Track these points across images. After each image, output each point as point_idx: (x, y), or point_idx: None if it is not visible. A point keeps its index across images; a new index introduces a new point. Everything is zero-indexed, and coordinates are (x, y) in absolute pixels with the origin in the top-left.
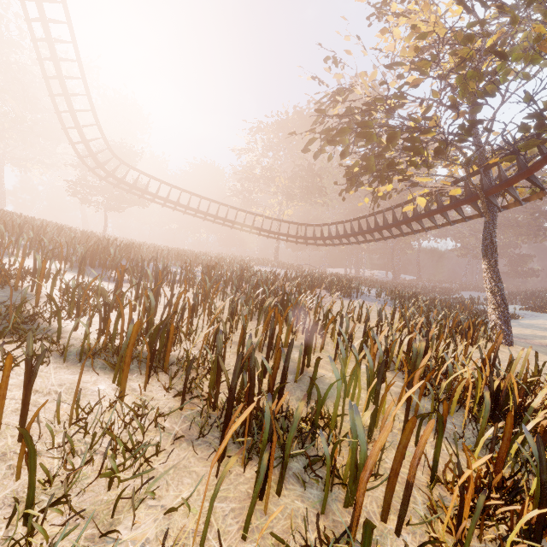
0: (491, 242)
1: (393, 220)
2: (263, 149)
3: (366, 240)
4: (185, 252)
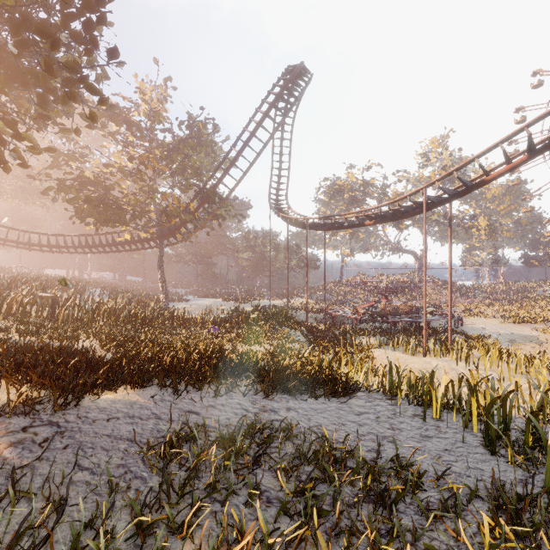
0: (161, 261)
1: (113, 241)
2: None
3: (92, 252)
4: None
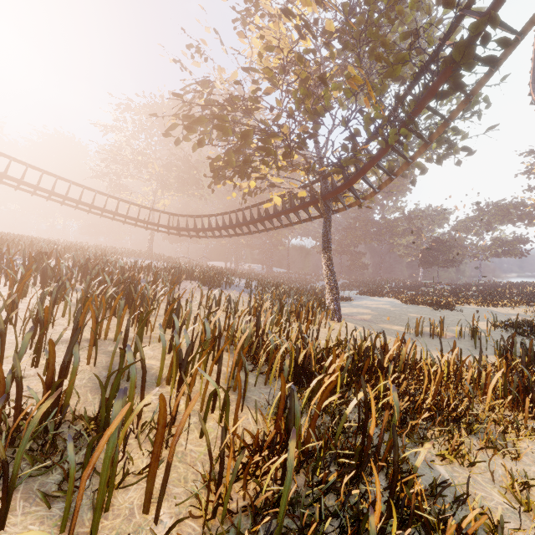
0: (328, 238)
1: (258, 215)
2: (135, 130)
3: (236, 234)
4: (21, 238)
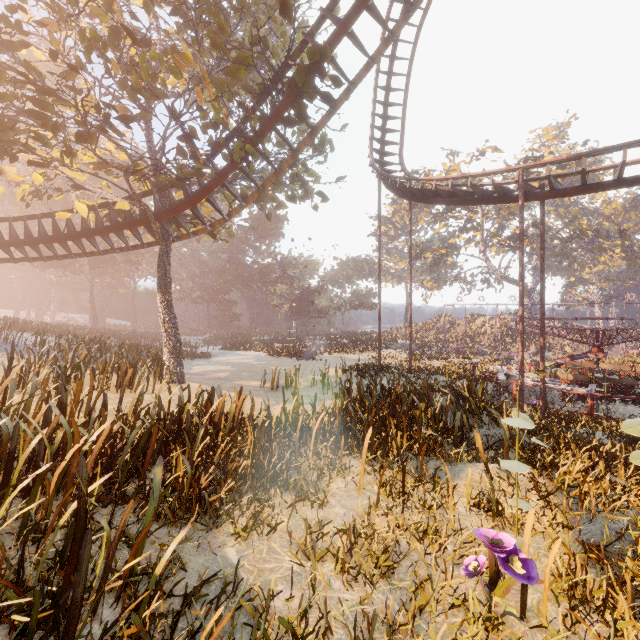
0: (165, 273)
1: (54, 231)
2: None
3: (12, 257)
4: None
